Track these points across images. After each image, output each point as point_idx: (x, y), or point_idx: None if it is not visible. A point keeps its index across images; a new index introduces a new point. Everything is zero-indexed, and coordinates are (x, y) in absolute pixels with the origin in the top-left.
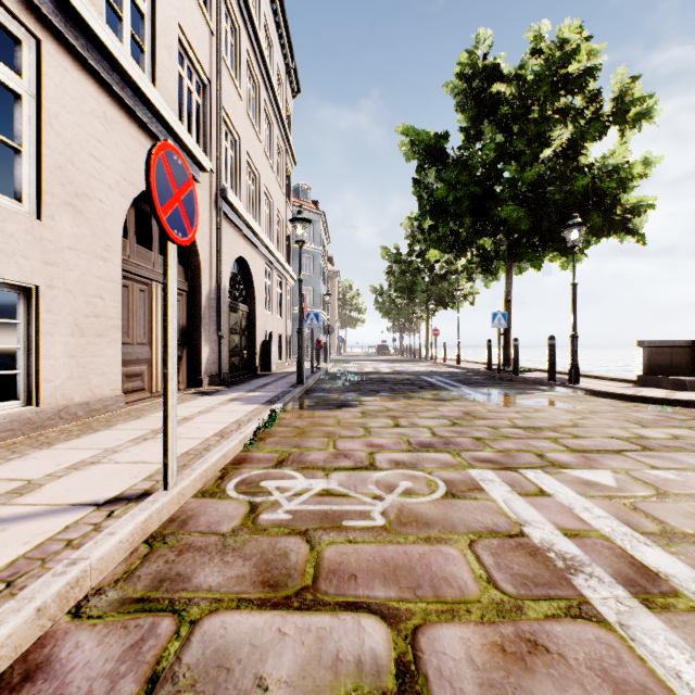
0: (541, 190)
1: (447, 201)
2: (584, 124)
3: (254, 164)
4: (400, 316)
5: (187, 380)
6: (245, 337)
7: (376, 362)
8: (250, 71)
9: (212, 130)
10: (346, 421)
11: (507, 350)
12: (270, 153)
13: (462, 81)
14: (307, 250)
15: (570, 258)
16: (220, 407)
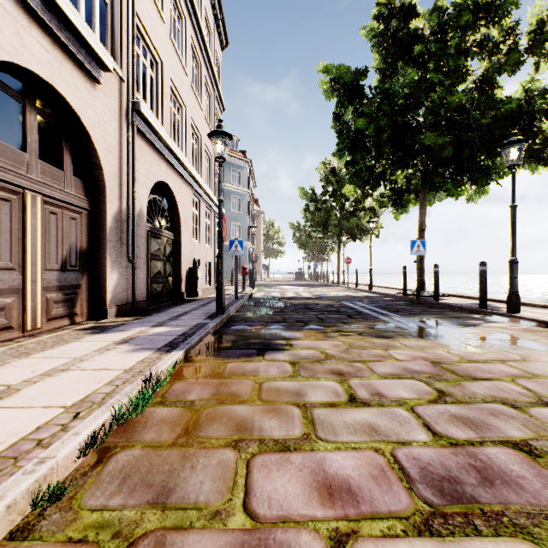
0: (466, 115)
1: (368, 132)
2: (502, 55)
3: (179, 94)
4: (314, 248)
5: (88, 311)
6: (171, 263)
7: (295, 286)
8: (175, 1)
9: (122, 35)
10: (272, 387)
11: (421, 276)
12: (198, 91)
13: (378, 23)
14: (237, 191)
15: (476, 192)
16: (91, 359)
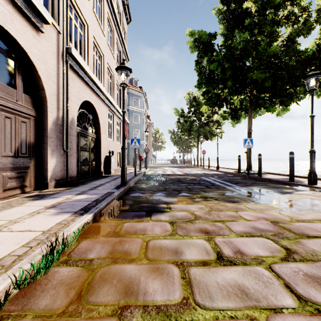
0: (279, 60)
1: (217, 71)
2: (301, 24)
3: (99, 47)
4: (183, 145)
5: (35, 184)
6: (94, 153)
7: (172, 167)
8: None
9: (59, 3)
10: (156, 245)
11: (249, 161)
12: (112, 47)
13: (223, 5)
14: (137, 111)
15: (282, 110)
16: (22, 221)
